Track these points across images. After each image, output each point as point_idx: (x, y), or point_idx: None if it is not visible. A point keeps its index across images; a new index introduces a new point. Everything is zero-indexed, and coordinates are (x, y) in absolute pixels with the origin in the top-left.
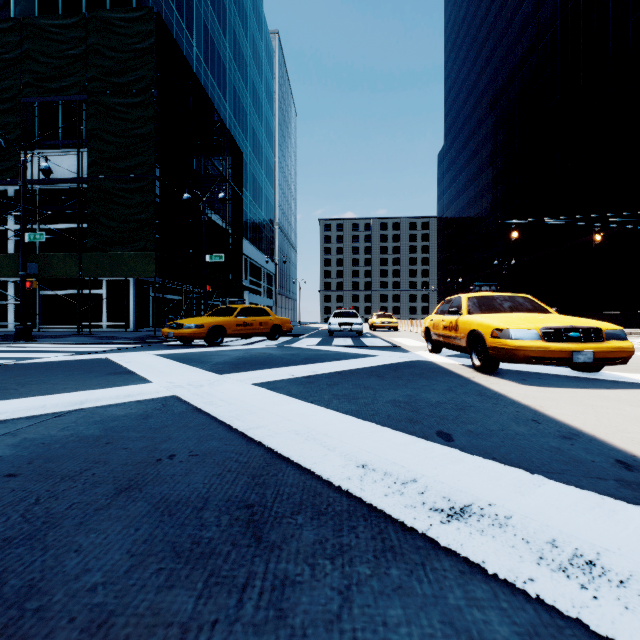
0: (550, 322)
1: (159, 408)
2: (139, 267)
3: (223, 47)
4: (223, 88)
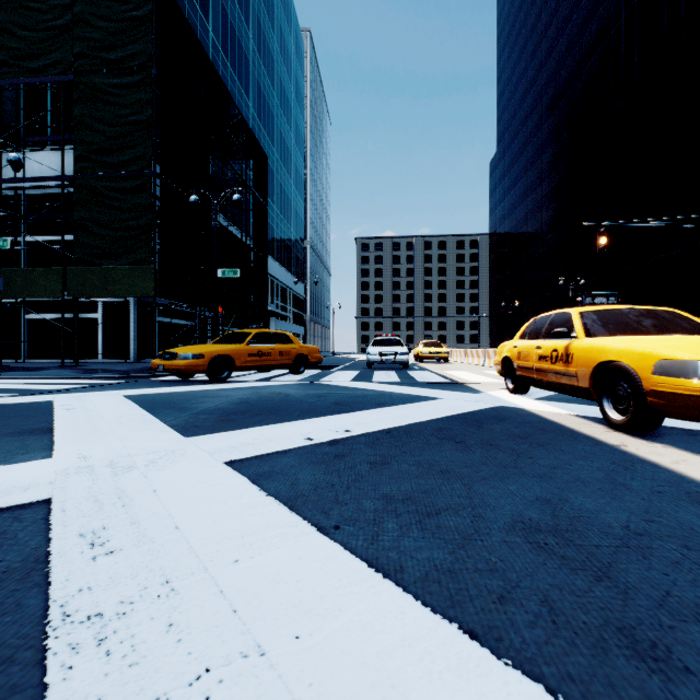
0: None
1: None
2: (135, 284)
3: (245, 36)
4: (245, 83)
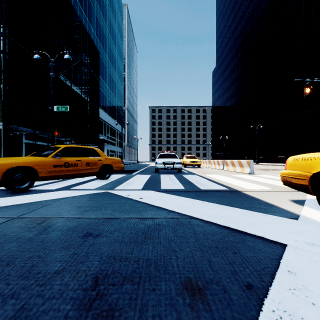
0: None
1: None
2: None
3: None
4: (88, 15)
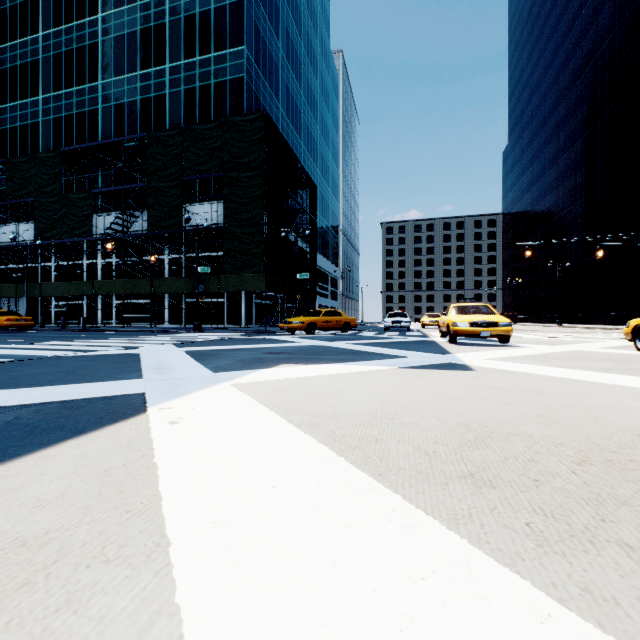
0: (476, 319)
1: (317, 346)
2: (255, 284)
3: (299, 97)
4: (299, 130)
